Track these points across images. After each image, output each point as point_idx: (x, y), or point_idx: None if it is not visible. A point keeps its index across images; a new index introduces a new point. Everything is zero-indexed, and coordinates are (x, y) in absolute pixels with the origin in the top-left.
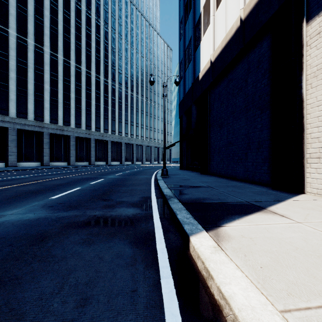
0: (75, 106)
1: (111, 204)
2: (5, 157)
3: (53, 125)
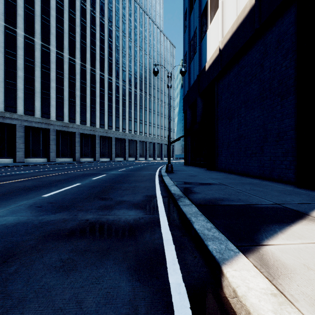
0: (80, 104)
1: (109, 204)
2: (14, 153)
3: (59, 122)
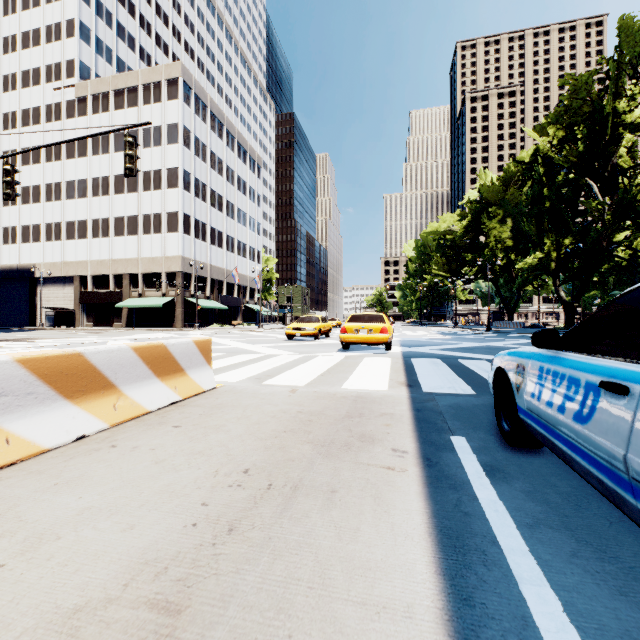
0: None
1: None
2: None
3: None
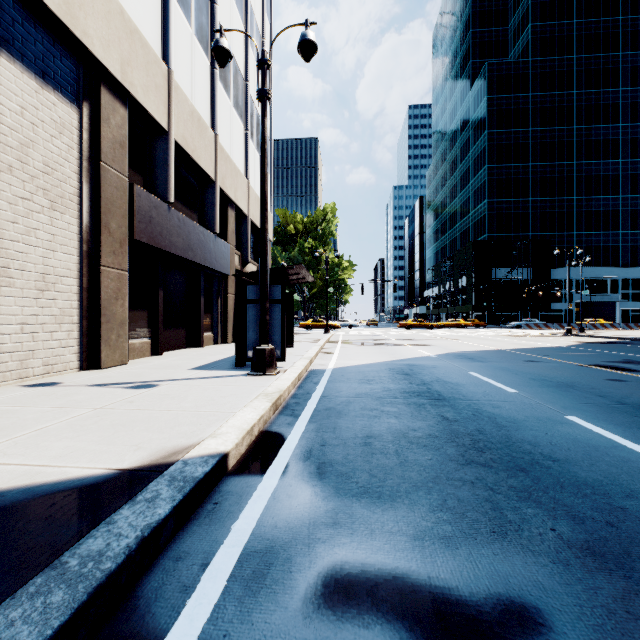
0: None
1: None
2: None
3: None
